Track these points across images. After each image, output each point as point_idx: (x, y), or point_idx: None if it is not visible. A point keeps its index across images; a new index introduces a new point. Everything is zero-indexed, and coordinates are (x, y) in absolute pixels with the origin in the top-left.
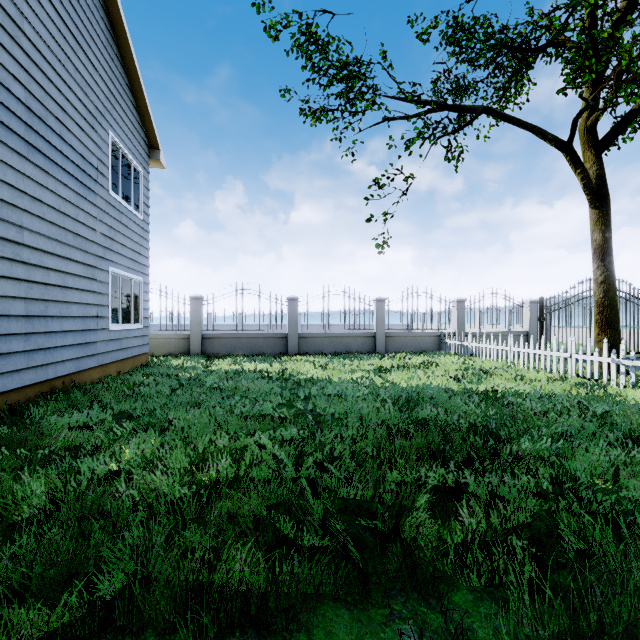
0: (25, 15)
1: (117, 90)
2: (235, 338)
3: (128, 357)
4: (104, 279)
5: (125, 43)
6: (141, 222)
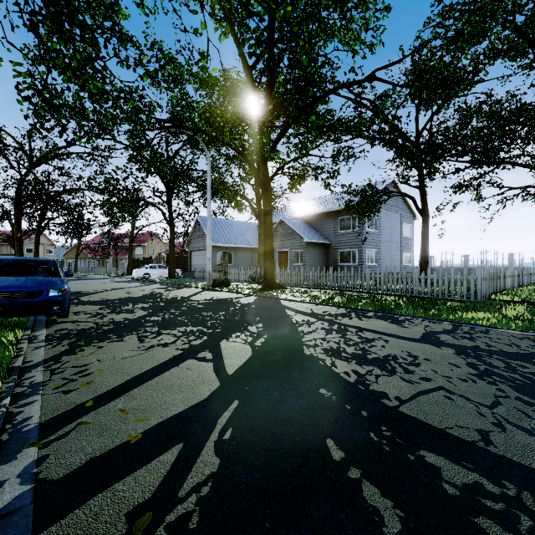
0: (391, 218)
1: (405, 212)
2: (443, 269)
3: (407, 272)
4: (402, 255)
5: (406, 201)
6: (411, 238)
